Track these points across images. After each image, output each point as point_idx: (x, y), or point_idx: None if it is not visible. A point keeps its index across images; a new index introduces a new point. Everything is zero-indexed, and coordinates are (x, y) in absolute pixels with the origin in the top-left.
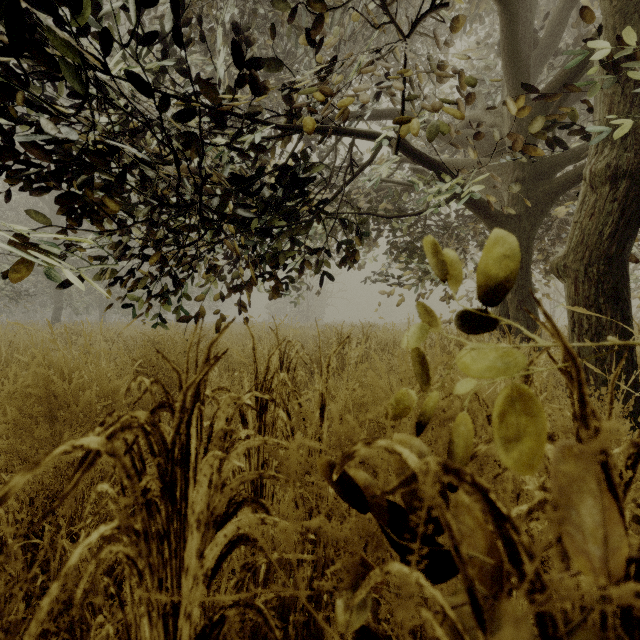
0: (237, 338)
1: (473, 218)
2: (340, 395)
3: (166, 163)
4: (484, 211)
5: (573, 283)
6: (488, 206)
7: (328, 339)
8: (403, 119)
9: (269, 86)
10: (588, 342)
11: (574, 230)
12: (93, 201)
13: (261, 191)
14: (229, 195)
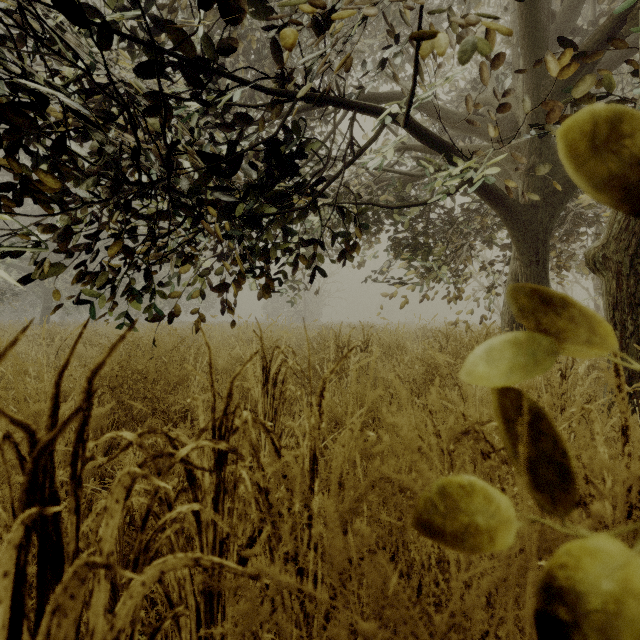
0: (227, 340)
1: (479, 212)
2: (340, 440)
3: (110, 115)
4: (498, 200)
5: (614, 277)
6: (502, 194)
7: (325, 341)
8: (430, 33)
9: (243, 5)
10: (638, 348)
11: (616, 214)
12: (13, 165)
13: (247, 172)
14: (208, 174)
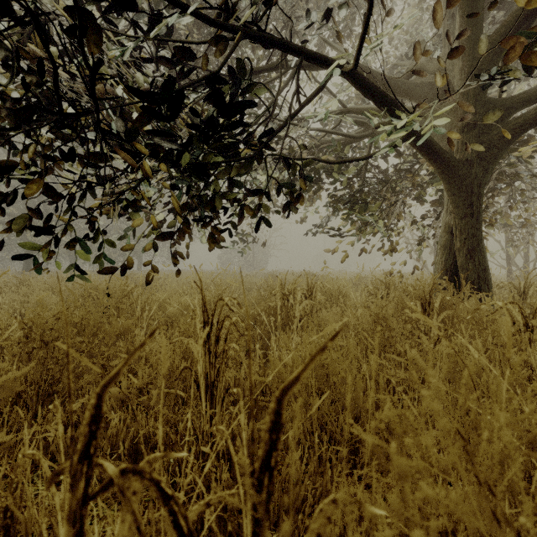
0: (182, 287)
1: (410, 171)
2: (313, 533)
3: None
4: (436, 154)
5: None
6: (441, 149)
7: (271, 288)
8: None
9: None
10: None
11: None
12: None
13: (194, 121)
14: (150, 117)
